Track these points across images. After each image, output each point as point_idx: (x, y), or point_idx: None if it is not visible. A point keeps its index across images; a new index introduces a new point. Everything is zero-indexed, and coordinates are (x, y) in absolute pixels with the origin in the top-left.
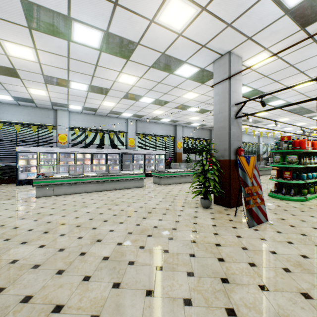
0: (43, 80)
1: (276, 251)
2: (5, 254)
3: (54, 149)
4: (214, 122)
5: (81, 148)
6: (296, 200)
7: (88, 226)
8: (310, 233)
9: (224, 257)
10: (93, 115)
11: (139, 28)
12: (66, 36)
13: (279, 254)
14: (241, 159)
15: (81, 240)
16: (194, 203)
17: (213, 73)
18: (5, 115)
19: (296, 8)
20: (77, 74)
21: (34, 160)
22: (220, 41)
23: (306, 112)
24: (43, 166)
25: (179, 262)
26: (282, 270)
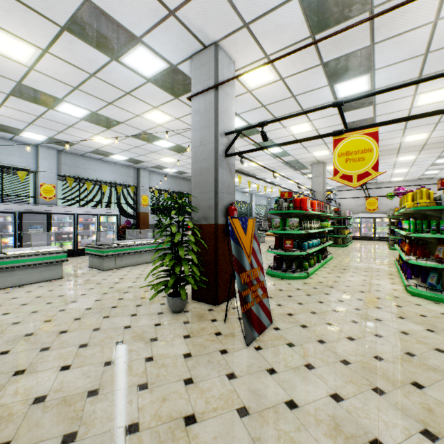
0: None
1: (295, 400)
2: None
3: None
4: (192, 160)
5: None
6: (298, 278)
7: None
8: (328, 335)
9: None
10: None
11: None
12: None
13: (302, 406)
14: (235, 224)
15: None
16: (158, 304)
17: (191, 76)
18: None
19: None
20: None
21: None
22: (200, 12)
23: (300, 168)
24: None
25: None
26: None
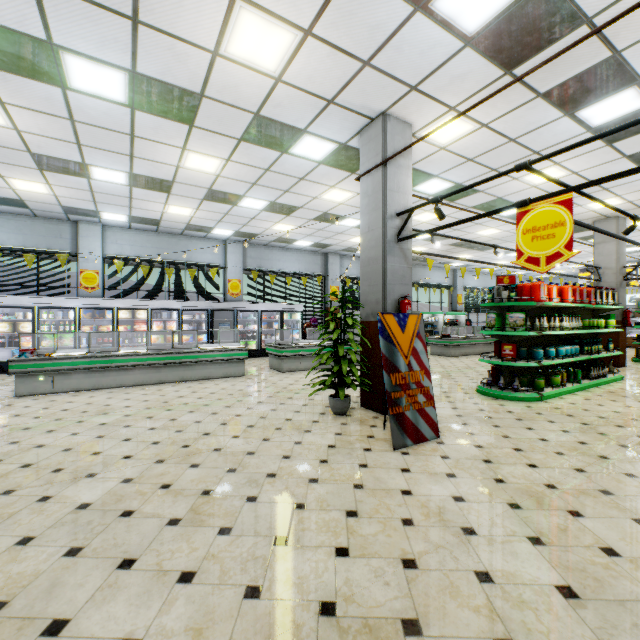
0: (33, 163)
1: (412, 491)
2: None
3: (70, 301)
4: (361, 249)
5: (127, 300)
6: (521, 399)
7: (87, 449)
8: (503, 458)
9: (310, 501)
10: (155, 232)
11: (196, 67)
12: (55, 80)
13: (415, 495)
14: (388, 320)
15: (56, 476)
16: (323, 406)
17: (360, 154)
18: None
19: (482, 34)
20: (98, 151)
21: (29, 322)
22: (359, 93)
23: (574, 230)
24: (46, 335)
25: (218, 511)
26: (399, 523)
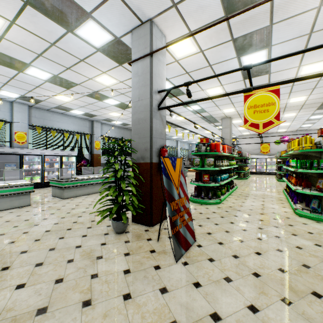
0: None
1: (218, 313)
2: None
3: None
4: (132, 112)
5: None
6: (213, 203)
7: None
8: (240, 250)
9: None
10: None
11: None
12: None
13: (224, 318)
14: (167, 162)
15: None
16: (105, 226)
17: (132, 46)
18: None
19: None
20: None
21: None
22: None
23: (213, 121)
24: None
25: None
26: None
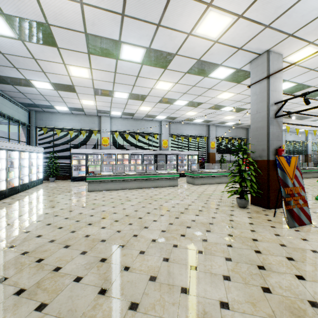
0: (93, 92)
1: (317, 251)
2: (80, 230)
3: (99, 151)
4: (251, 122)
5: (121, 150)
6: None
7: (135, 215)
8: None
9: (261, 250)
10: (131, 119)
11: (178, 42)
12: (115, 56)
13: None
14: (281, 159)
15: (132, 226)
16: (230, 203)
17: (250, 73)
18: (62, 123)
19: None
20: (120, 85)
21: (84, 160)
22: (257, 42)
23: None
24: (90, 165)
25: (217, 249)
26: None
